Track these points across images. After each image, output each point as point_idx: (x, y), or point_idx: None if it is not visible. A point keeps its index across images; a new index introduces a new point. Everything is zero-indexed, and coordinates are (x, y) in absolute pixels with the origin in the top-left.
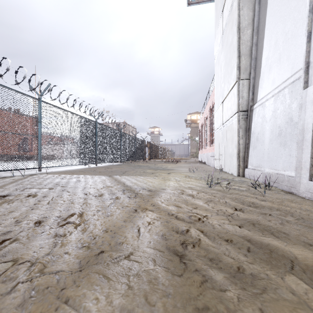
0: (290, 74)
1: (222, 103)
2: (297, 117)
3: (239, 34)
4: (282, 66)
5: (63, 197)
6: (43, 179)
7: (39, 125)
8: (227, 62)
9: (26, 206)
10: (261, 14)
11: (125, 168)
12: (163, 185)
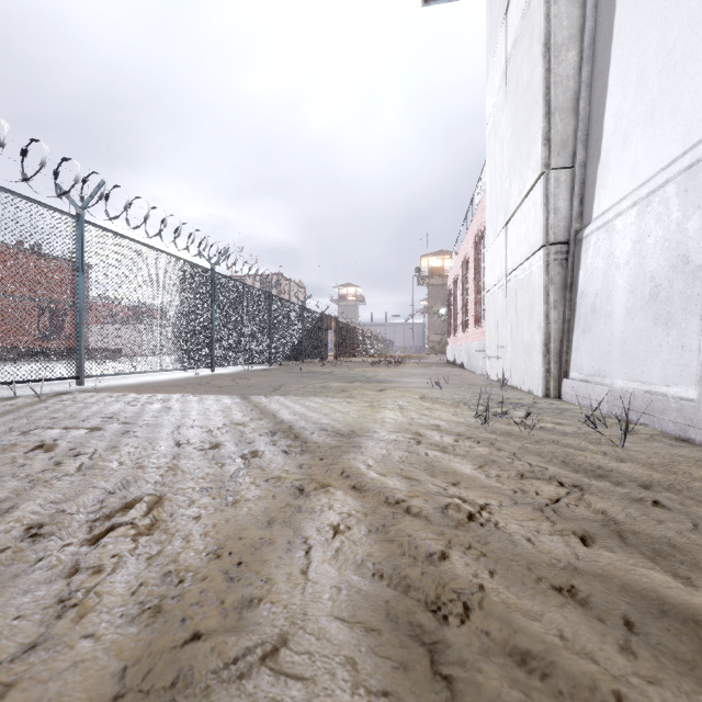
0: (680, 148)
1: (506, 228)
2: None
3: (549, 63)
4: (659, 130)
5: (121, 451)
6: (83, 404)
7: (79, 279)
8: (518, 130)
9: (20, 478)
10: (601, 13)
11: (281, 378)
12: (370, 420)
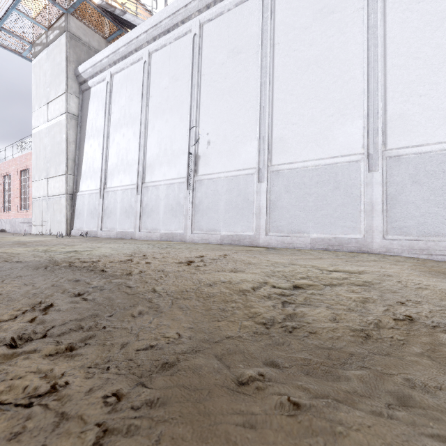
0: (95, 188)
1: (48, 179)
2: (98, 208)
3: (68, 145)
4: (93, 182)
5: None
6: None
7: None
8: (55, 152)
9: None
10: (81, 141)
11: None
12: (30, 239)
